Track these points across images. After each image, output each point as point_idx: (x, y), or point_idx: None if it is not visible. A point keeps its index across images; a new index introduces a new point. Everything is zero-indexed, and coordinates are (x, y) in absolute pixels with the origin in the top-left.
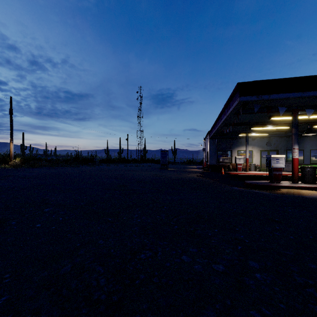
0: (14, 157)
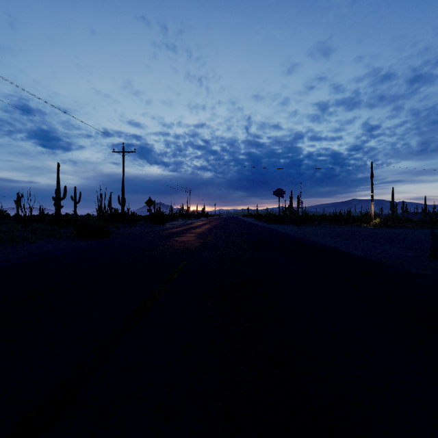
0: (375, 218)
